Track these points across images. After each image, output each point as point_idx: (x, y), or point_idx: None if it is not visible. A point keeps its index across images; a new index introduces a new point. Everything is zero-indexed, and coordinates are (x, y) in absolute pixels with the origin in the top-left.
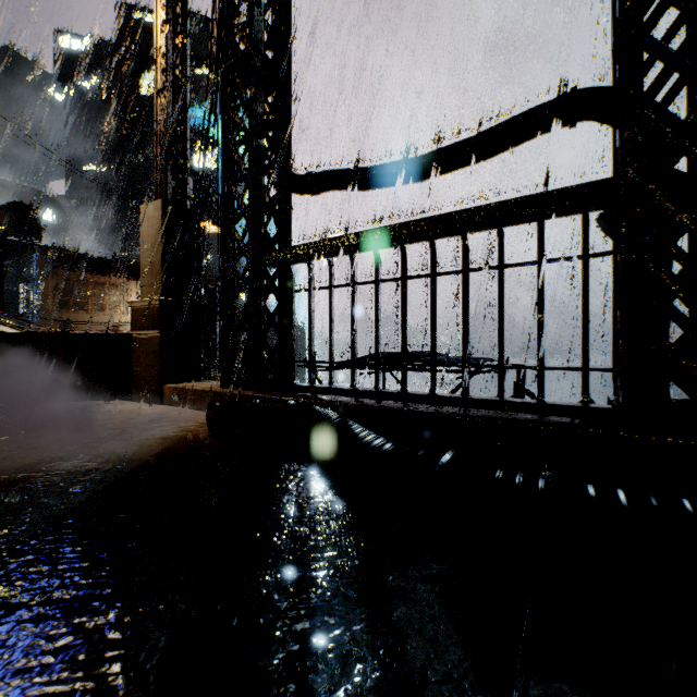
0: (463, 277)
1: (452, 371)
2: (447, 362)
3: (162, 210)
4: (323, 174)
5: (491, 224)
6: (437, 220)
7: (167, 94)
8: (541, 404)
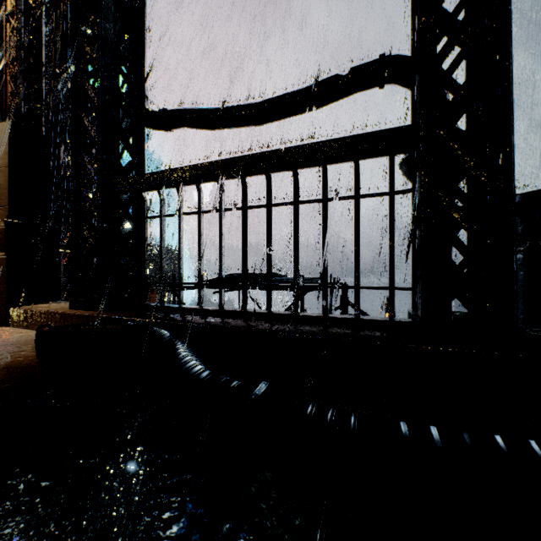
0: (294, 208)
1: (290, 290)
2: (287, 281)
3: (9, 133)
4: (175, 112)
5: (317, 161)
6: (271, 155)
7: (16, 18)
8: (357, 319)
